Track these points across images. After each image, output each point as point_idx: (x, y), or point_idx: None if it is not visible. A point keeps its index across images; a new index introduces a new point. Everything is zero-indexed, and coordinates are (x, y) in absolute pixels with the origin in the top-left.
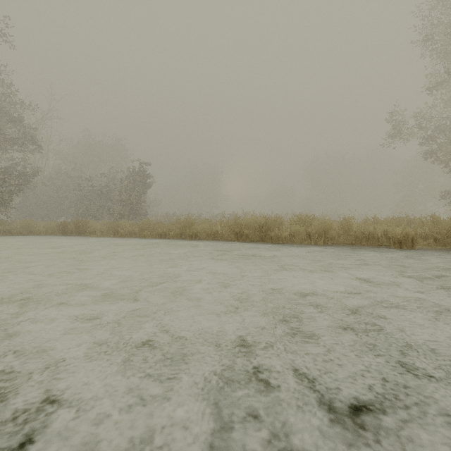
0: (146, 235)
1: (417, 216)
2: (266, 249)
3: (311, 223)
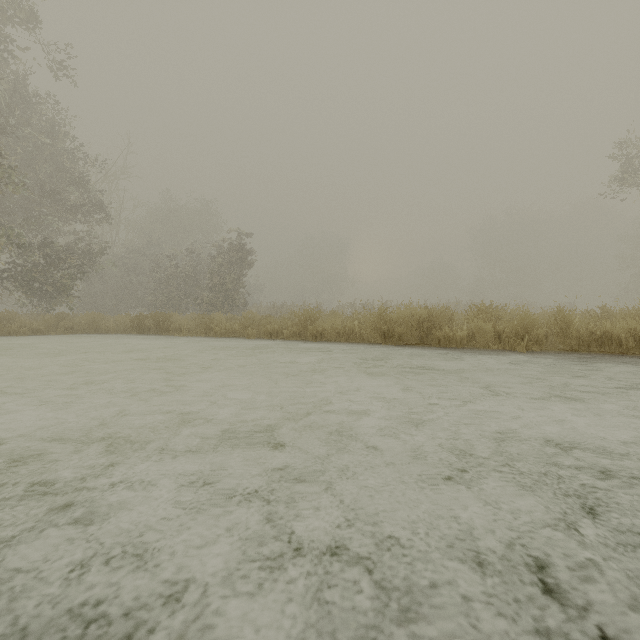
0: (251, 335)
1: None
2: (434, 357)
3: (500, 316)
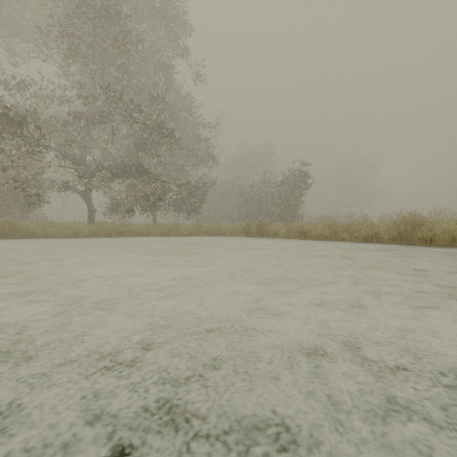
0: (345, 238)
1: None
2: None
3: None
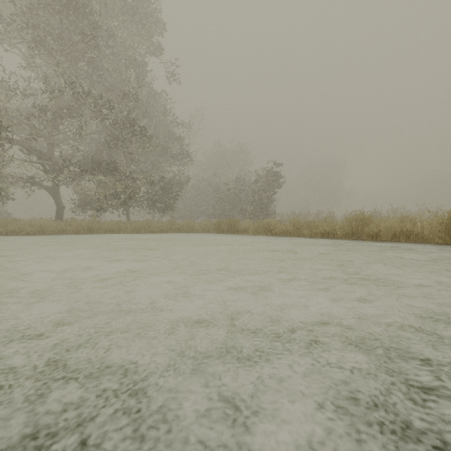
0: (305, 234)
1: None
2: None
3: None
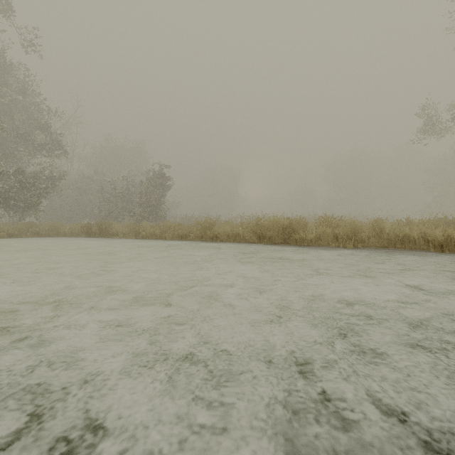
0: (167, 237)
1: (451, 217)
2: (291, 251)
3: (338, 224)
